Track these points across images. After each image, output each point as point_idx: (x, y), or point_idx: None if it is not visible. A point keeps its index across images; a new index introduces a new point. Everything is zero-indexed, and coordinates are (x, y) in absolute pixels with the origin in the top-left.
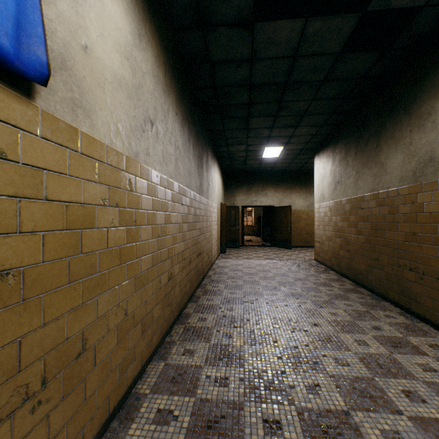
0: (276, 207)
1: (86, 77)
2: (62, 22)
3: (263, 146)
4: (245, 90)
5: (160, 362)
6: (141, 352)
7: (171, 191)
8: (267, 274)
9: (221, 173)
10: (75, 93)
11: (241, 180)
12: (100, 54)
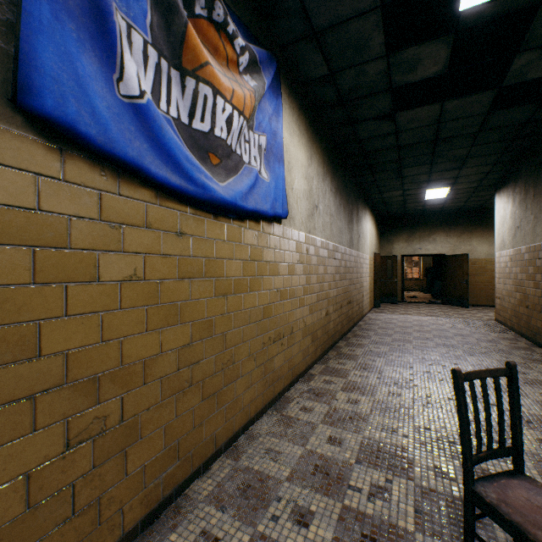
0: (447, 256)
1: (293, 202)
2: (287, 185)
3: (422, 189)
4: (394, 151)
5: (322, 365)
6: (311, 353)
7: (327, 250)
8: (423, 328)
9: (375, 220)
10: (290, 213)
11: (400, 225)
12: (296, 187)
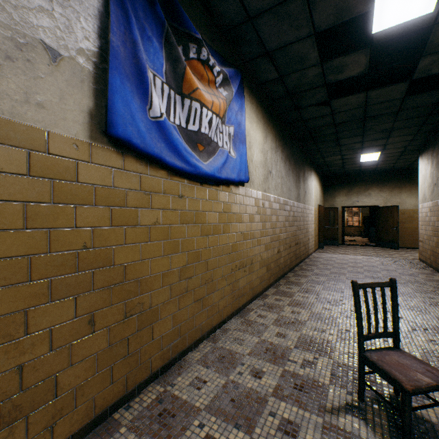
0: (380, 207)
1: (252, 170)
2: (248, 158)
3: (357, 154)
4: (331, 127)
5: (274, 289)
6: (266, 279)
7: (279, 204)
8: (356, 264)
9: (319, 179)
10: (250, 178)
11: (340, 182)
12: (255, 159)
